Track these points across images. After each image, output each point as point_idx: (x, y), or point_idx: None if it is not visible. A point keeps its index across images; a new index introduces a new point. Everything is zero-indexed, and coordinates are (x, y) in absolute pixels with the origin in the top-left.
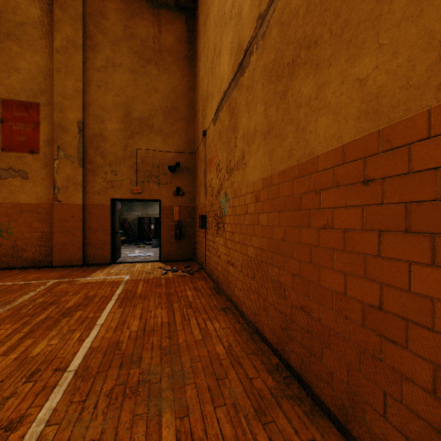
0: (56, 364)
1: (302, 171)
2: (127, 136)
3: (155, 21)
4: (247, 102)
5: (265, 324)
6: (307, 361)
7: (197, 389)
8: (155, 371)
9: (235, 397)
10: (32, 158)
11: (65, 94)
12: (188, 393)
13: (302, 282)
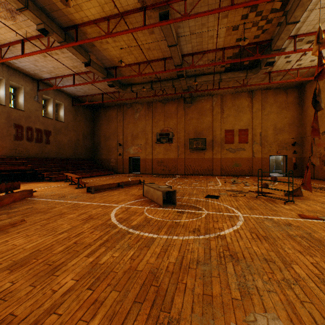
0: None
1: None
2: (274, 135)
3: (285, 94)
4: None
5: None
6: None
7: None
8: None
9: None
10: (246, 144)
11: (255, 125)
12: None
13: None
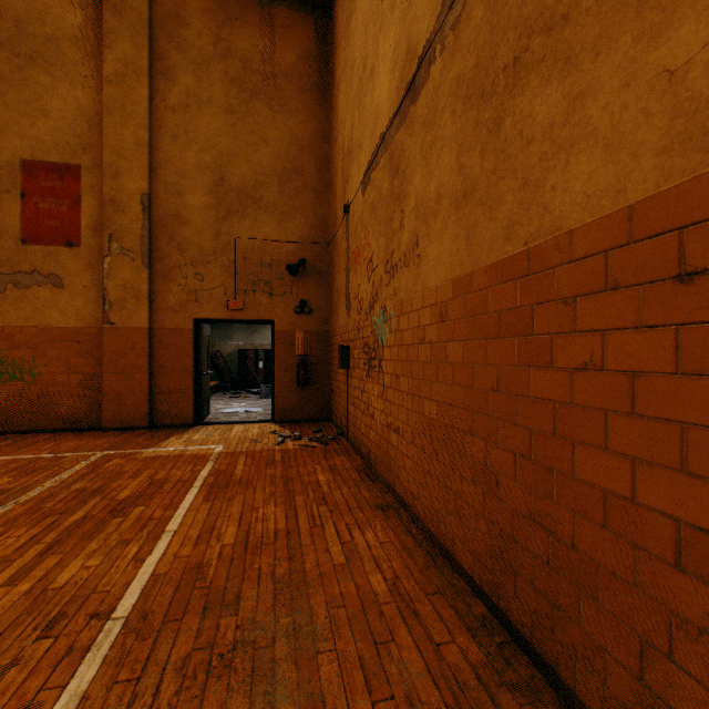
0: (93, 604)
1: (534, 263)
2: (219, 216)
3: (265, 28)
4: (424, 147)
5: (459, 540)
6: (546, 619)
7: (339, 663)
8: (264, 624)
9: (410, 683)
10: (70, 254)
11: (121, 151)
12: (323, 671)
13: (536, 470)
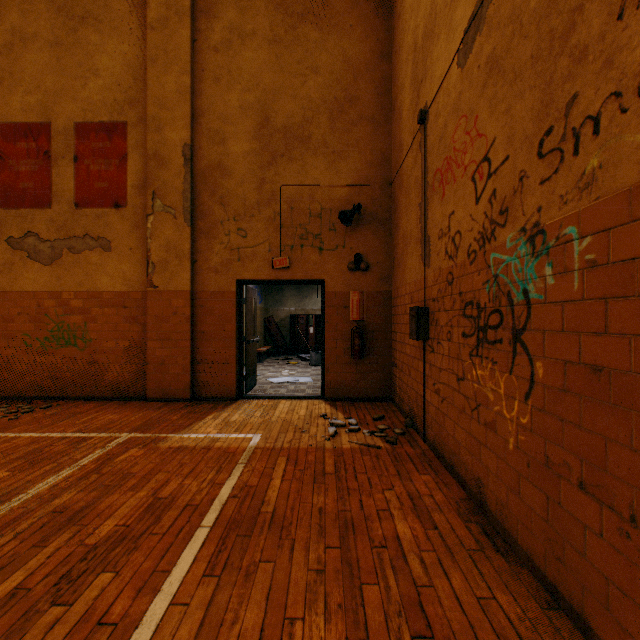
0: None
1: None
2: (263, 163)
3: None
4: None
5: None
6: None
7: None
8: None
9: None
10: (117, 215)
11: (164, 101)
12: None
13: None
